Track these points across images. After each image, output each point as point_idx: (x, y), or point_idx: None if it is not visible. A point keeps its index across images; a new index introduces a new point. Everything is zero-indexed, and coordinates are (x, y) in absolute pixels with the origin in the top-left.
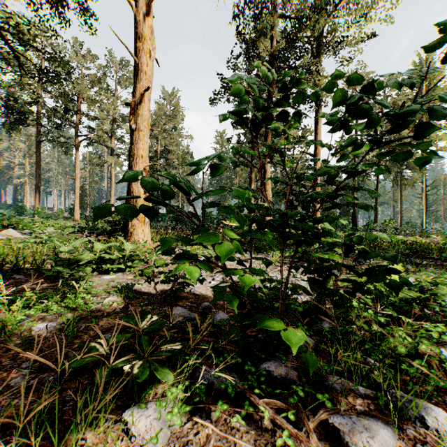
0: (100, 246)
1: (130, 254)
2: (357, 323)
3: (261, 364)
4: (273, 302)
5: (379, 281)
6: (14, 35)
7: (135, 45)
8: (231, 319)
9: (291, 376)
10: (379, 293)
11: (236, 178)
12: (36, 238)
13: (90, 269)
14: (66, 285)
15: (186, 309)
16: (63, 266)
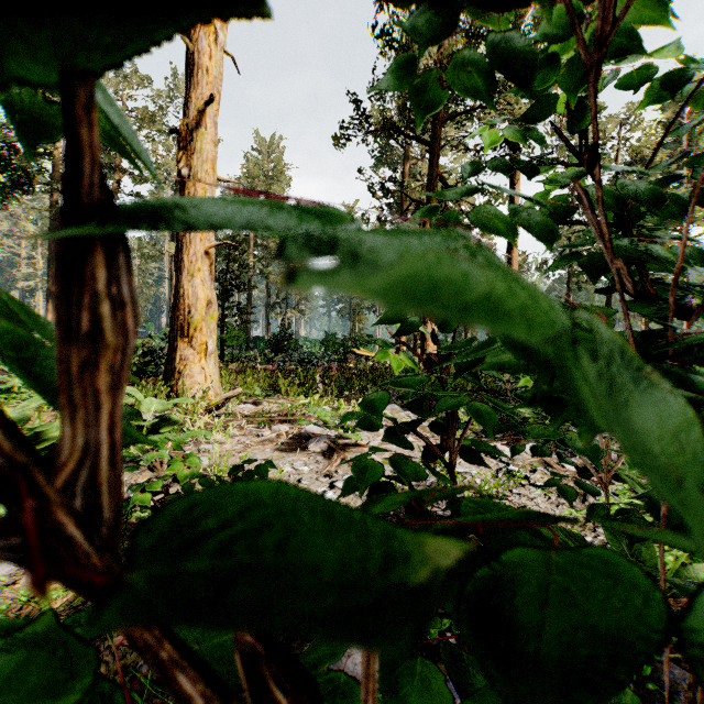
0: None
1: (158, 422)
2: None
3: None
4: None
5: None
6: None
7: None
8: None
9: None
10: None
11: None
12: (3, 382)
13: None
14: None
15: None
16: None
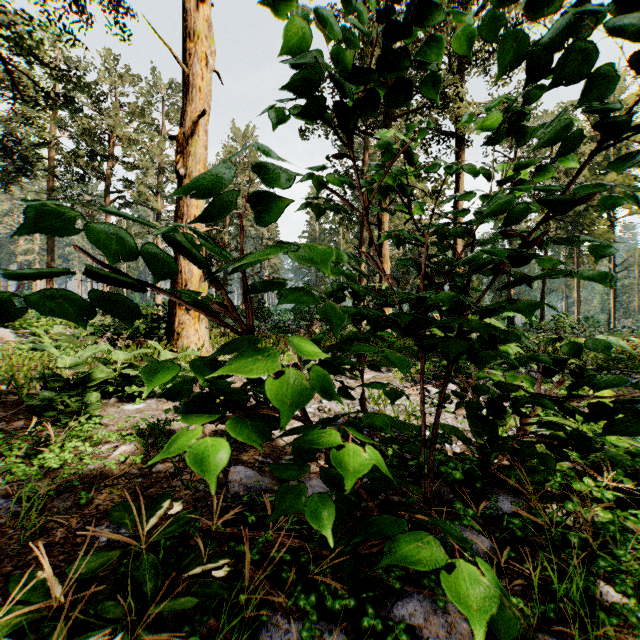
0: (123, 356)
1: None
2: (568, 506)
3: (394, 607)
4: (404, 455)
5: (627, 435)
6: (7, 39)
7: (184, 47)
8: (333, 494)
9: (458, 638)
10: (609, 450)
11: None
12: (34, 342)
13: (98, 395)
14: (56, 423)
15: (252, 471)
16: (60, 389)
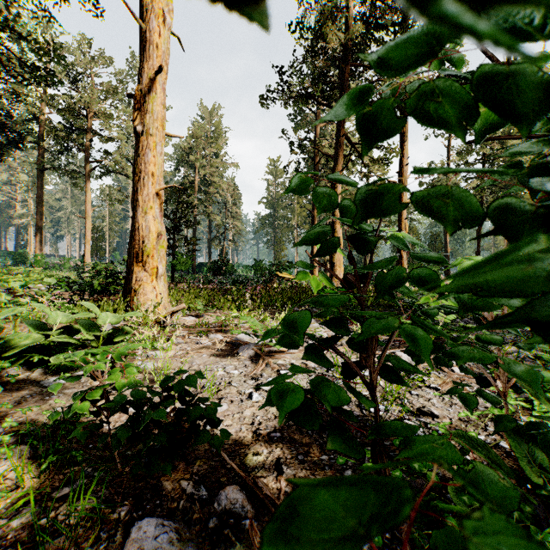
0: (60, 319)
1: (112, 333)
2: None
3: None
4: None
5: None
6: None
7: (142, 5)
8: None
9: None
10: None
11: (294, 217)
12: None
13: None
14: None
15: (167, 533)
16: None
